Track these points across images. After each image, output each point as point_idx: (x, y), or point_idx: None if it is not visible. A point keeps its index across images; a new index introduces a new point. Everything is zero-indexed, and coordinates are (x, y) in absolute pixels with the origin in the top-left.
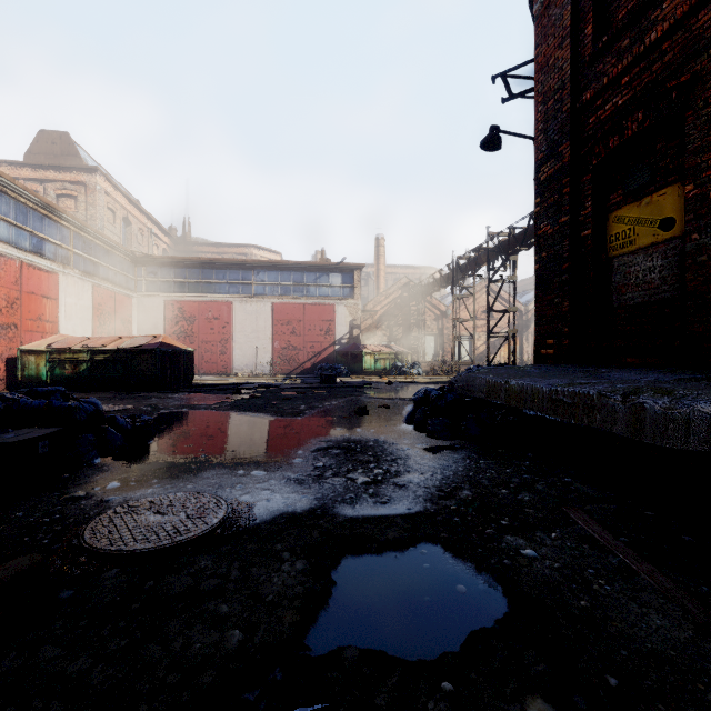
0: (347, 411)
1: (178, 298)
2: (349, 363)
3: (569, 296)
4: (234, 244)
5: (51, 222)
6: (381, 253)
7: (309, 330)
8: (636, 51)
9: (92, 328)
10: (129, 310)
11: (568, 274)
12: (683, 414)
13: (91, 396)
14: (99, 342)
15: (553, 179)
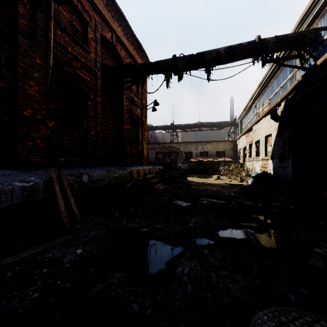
0: None
1: None
2: None
3: None
4: None
5: None
6: None
7: None
8: None
9: None
10: None
11: None
12: (10, 189)
13: None
14: None
15: None
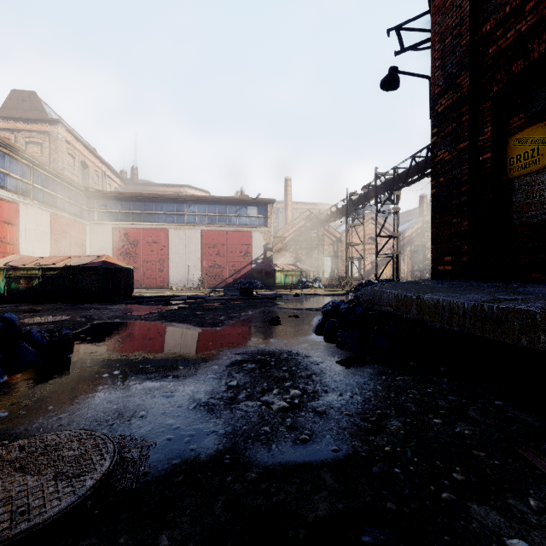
0: (261, 321)
1: (124, 226)
2: (263, 279)
3: (468, 215)
4: (172, 185)
5: (12, 160)
6: (289, 192)
7: (231, 252)
8: None
9: (50, 249)
10: (83, 235)
11: (467, 196)
12: None
13: (39, 307)
14: (50, 261)
15: (451, 109)
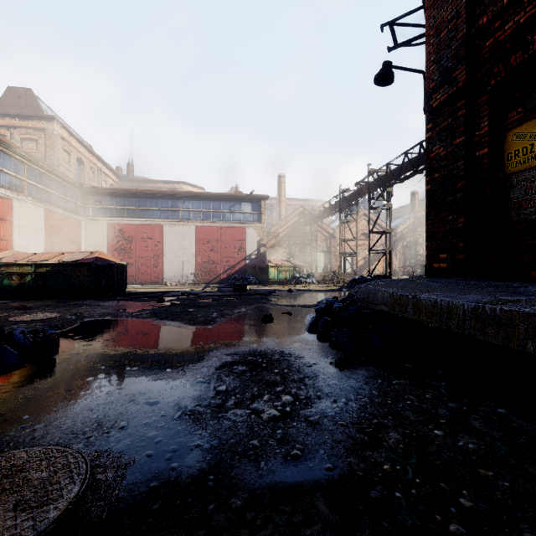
0: (254, 319)
1: (119, 221)
2: (257, 274)
3: (464, 212)
4: (168, 181)
5: (6, 156)
6: (282, 188)
7: (225, 248)
8: None
9: (44, 245)
10: (78, 231)
11: (463, 192)
12: None
13: (31, 303)
14: (43, 257)
15: (447, 104)
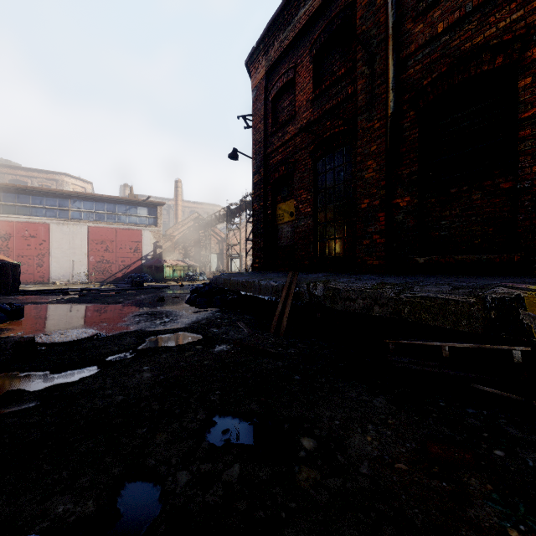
0: (151, 300)
1: None
2: (153, 273)
3: (263, 239)
4: (45, 171)
5: None
6: (179, 193)
7: (120, 248)
8: (282, 141)
9: None
10: None
11: (263, 230)
12: (268, 285)
13: None
14: None
15: (258, 183)
